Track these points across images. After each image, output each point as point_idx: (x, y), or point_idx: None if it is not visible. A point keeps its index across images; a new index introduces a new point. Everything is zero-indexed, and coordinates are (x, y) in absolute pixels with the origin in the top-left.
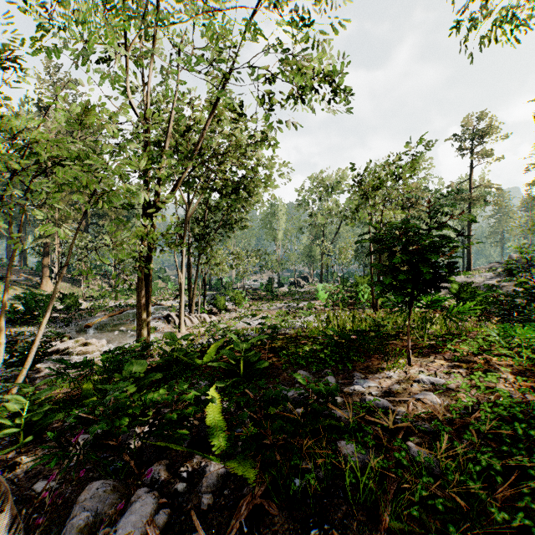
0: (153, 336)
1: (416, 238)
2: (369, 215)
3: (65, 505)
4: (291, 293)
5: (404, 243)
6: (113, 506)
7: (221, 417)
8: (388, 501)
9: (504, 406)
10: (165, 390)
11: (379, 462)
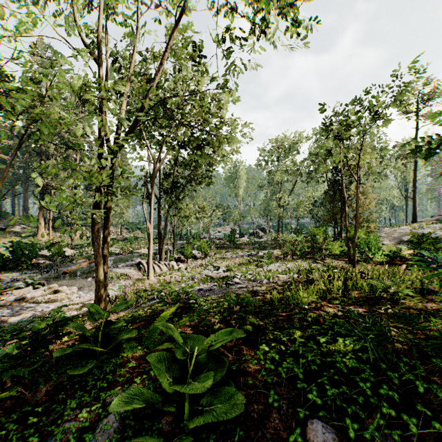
0: (123, 283)
1: None
2: (345, 157)
3: None
4: (251, 243)
5: None
6: None
7: None
8: None
9: None
10: None
11: None
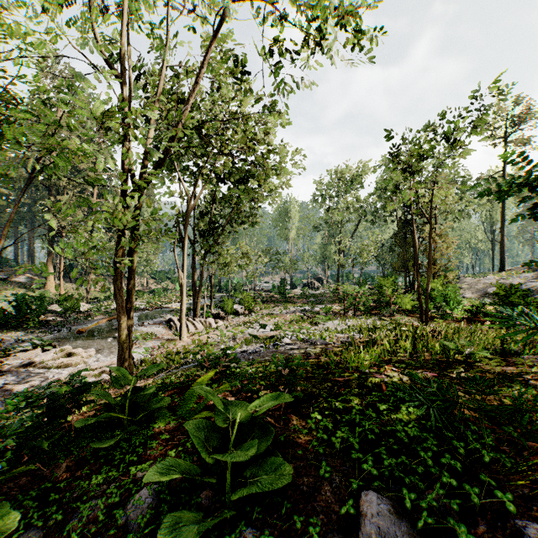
0: (150, 344)
1: None
2: (416, 193)
3: None
4: (305, 296)
5: None
6: None
7: None
8: None
9: None
10: None
11: None
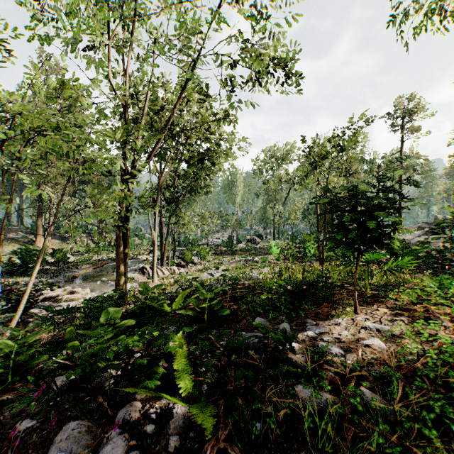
0: (130, 285)
1: (362, 200)
2: (316, 181)
3: (44, 444)
4: (248, 249)
5: (351, 204)
6: (86, 447)
7: (188, 361)
8: (346, 448)
9: (448, 353)
10: (137, 336)
11: (335, 407)
